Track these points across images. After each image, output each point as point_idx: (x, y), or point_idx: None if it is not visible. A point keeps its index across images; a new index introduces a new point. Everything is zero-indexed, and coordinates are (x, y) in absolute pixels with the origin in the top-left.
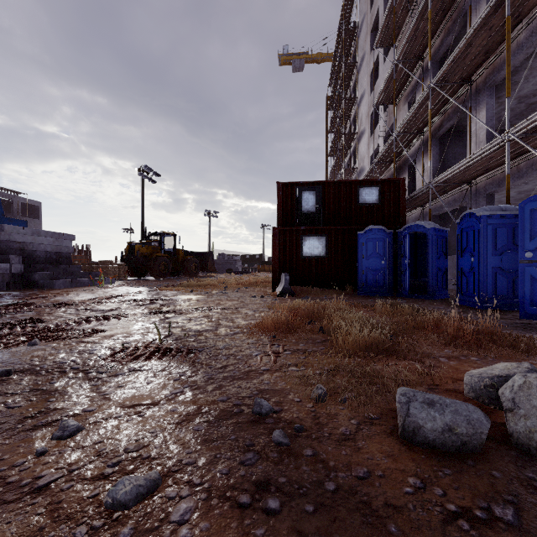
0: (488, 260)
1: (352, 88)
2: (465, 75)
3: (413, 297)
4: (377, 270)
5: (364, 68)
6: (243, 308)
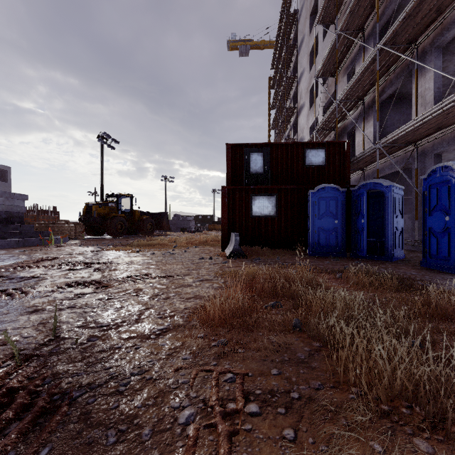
0: None
1: (292, 68)
2: (412, 37)
3: (368, 258)
4: (330, 230)
5: (304, 49)
6: (187, 275)
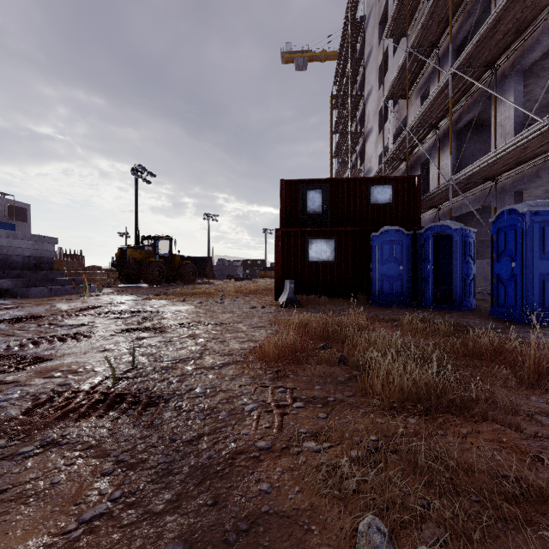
0: (535, 265)
1: (359, 85)
2: (490, 59)
3: (436, 308)
4: (395, 277)
5: (371, 63)
6: (240, 323)
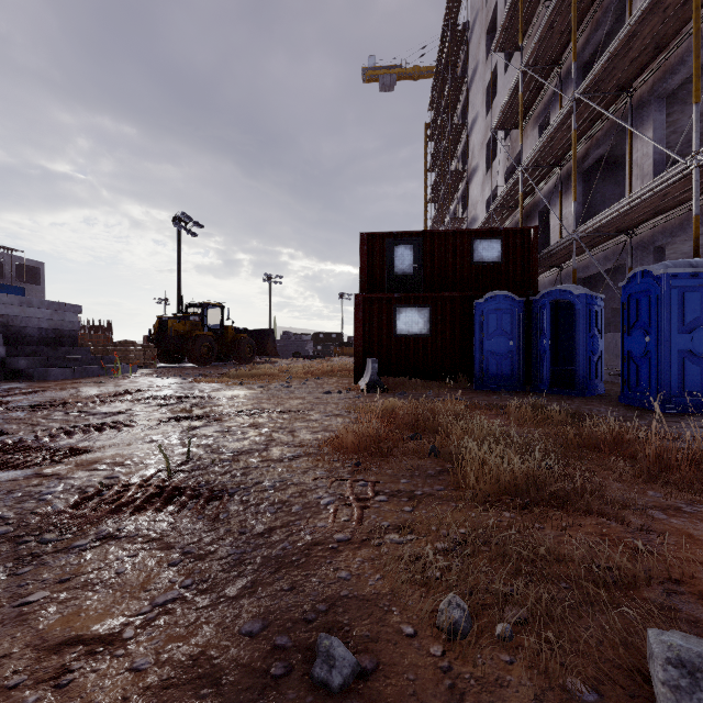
0: (673, 340)
1: (461, 111)
2: (623, 82)
3: (554, 393)
4: (503, 354)
5: (477, 83)
6: (311, 411)
